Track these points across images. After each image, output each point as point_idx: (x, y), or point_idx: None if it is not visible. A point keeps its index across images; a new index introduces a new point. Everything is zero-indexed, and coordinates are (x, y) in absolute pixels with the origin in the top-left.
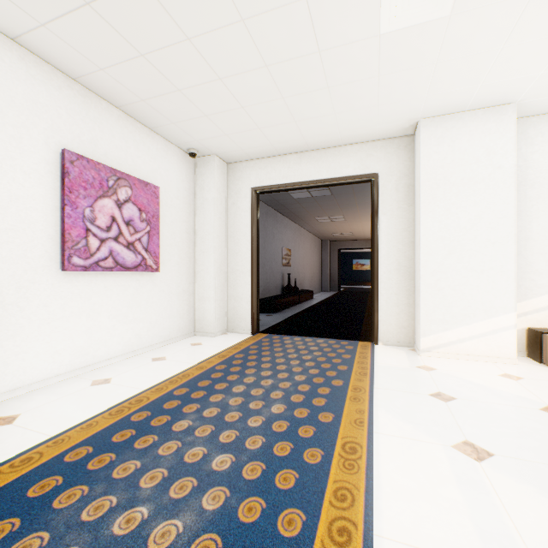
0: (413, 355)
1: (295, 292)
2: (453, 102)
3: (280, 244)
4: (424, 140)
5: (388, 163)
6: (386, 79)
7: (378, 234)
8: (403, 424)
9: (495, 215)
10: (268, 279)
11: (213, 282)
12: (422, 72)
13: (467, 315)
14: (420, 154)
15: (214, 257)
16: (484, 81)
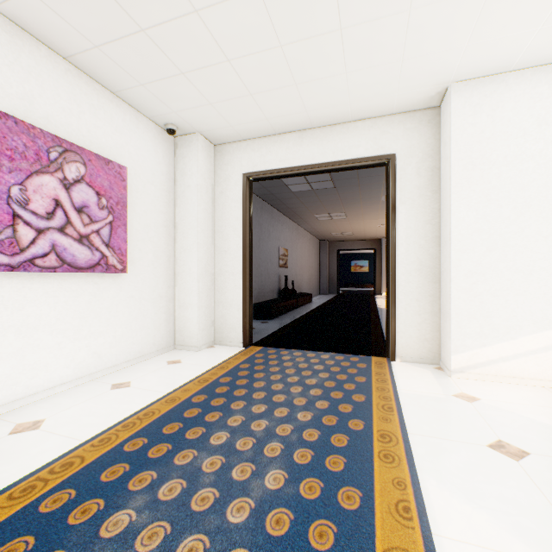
0: (442, 377)
1: (293, 295)
2: (497, 56)
3: (276, 243)
4: (456, 110)
5: (407, 142)
6: (419, 15)
7: (396, 227)
8: (472, 512)
9: (548, 201)
10: (263, 282)
11: (197, 285)
12: (468, 4)
13: (512, 327)
14: (451, 127)
15: (198, 255)
16: (545, 22)
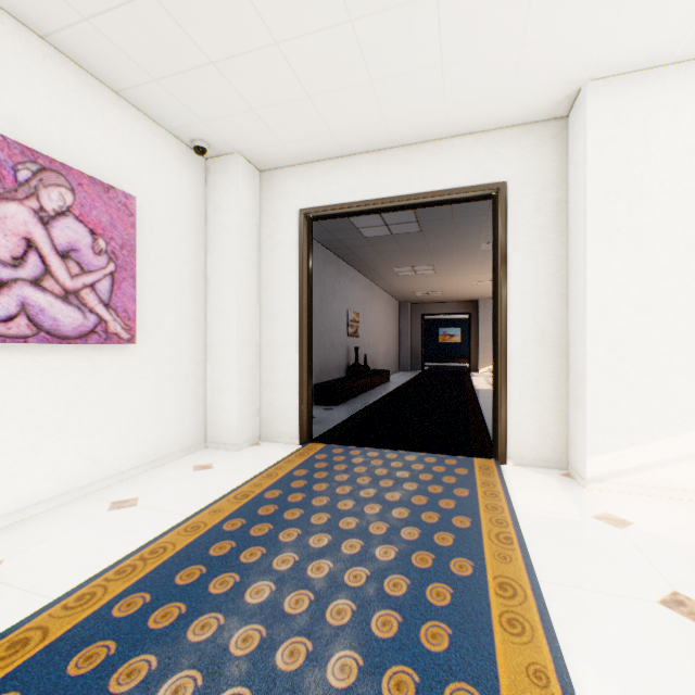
0: (574, 488)
1: (366, 373)
2: (654, 41)
3: (344, 305)
4: (593, 118)
5: (523, 166)
6: None
7: (507, 282)
8: None
9: None
10: (327, 355)
11: (236, 361)
12: None
13: (672, 420)
14: (587, 142)
15: (237, 320)
16: None
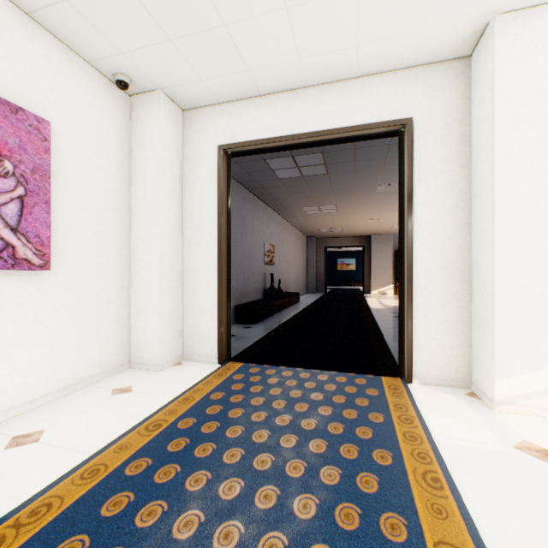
0: (484, 411)
1: (279, 295)
2: None
3: (261, 238)
4: (501, 51)
5: (428, 103)
6: None
7: (413, 212)
8: None
9: None
10: (246, 280)
11: (158, 286)
12: None
13: None
14: (495, 74)
15: (159, 248)
16: None
